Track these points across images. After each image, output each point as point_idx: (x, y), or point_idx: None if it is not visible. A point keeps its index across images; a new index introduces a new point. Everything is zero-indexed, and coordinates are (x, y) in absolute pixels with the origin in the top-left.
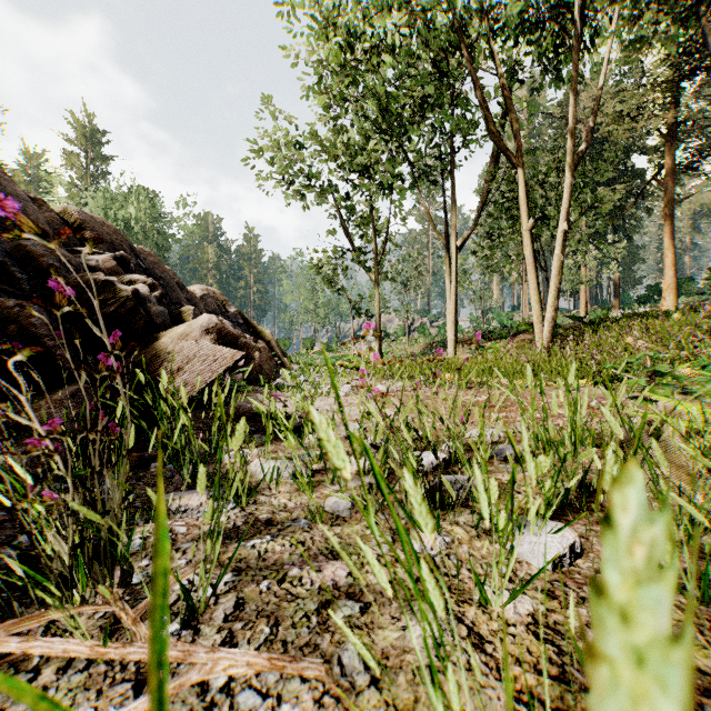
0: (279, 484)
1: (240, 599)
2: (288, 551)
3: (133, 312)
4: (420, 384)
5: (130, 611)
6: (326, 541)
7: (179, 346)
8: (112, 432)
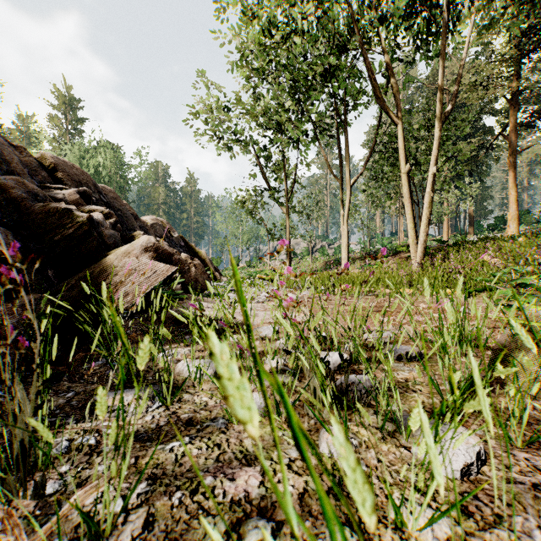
0: (202, 383)
1: (150, 515)
2: (204, 455)
3: (88, 234)
4: (321, 293)
5: (26, 540)
6: (240, 443)
7: (123, 261)
8: (22, 346)
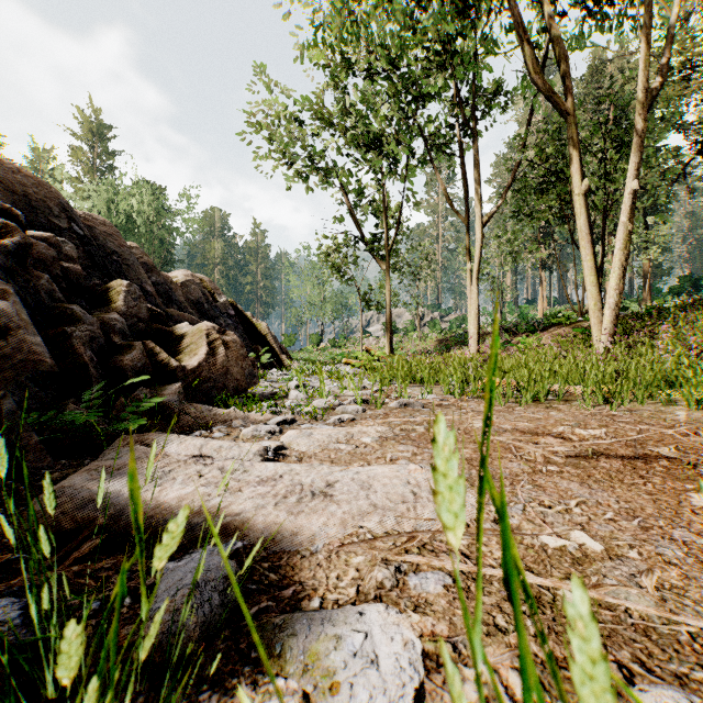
0: None
1: None
2: None
3: None
4: (455, 393)
5: None
6: None
7: None
8: None
